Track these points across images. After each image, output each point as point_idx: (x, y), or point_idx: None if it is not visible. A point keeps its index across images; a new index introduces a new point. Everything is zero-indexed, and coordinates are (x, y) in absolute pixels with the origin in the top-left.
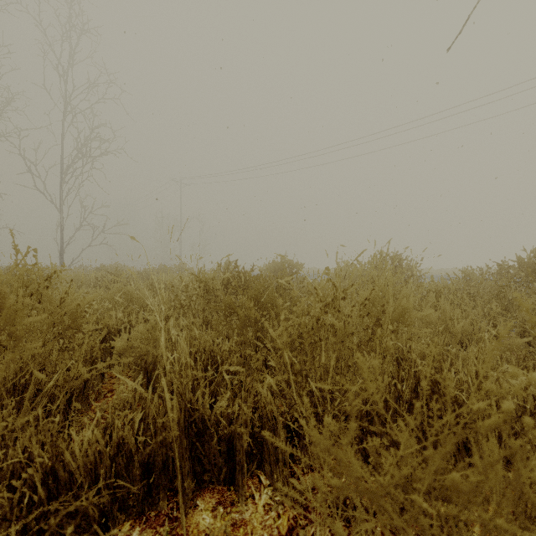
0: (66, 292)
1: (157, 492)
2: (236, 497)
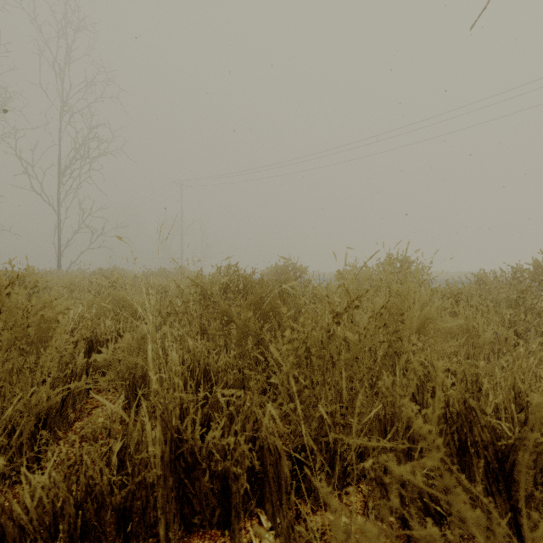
0: (29, 300)
1: (135, 541)
2: None
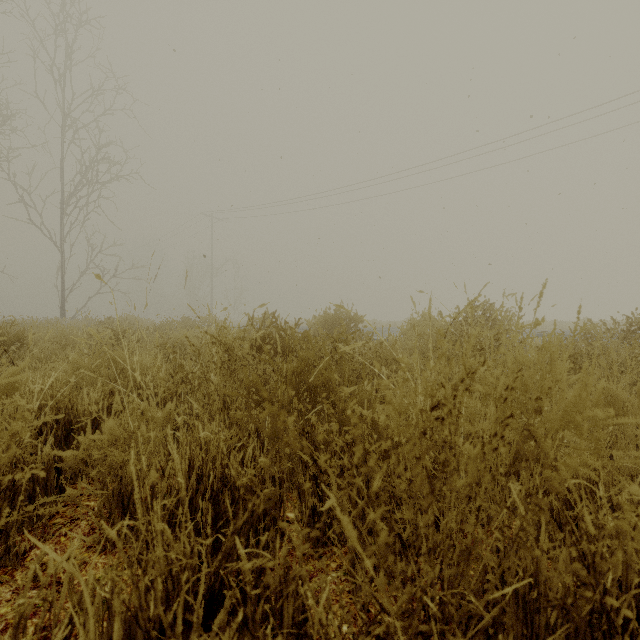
0: None
1: None
2: None
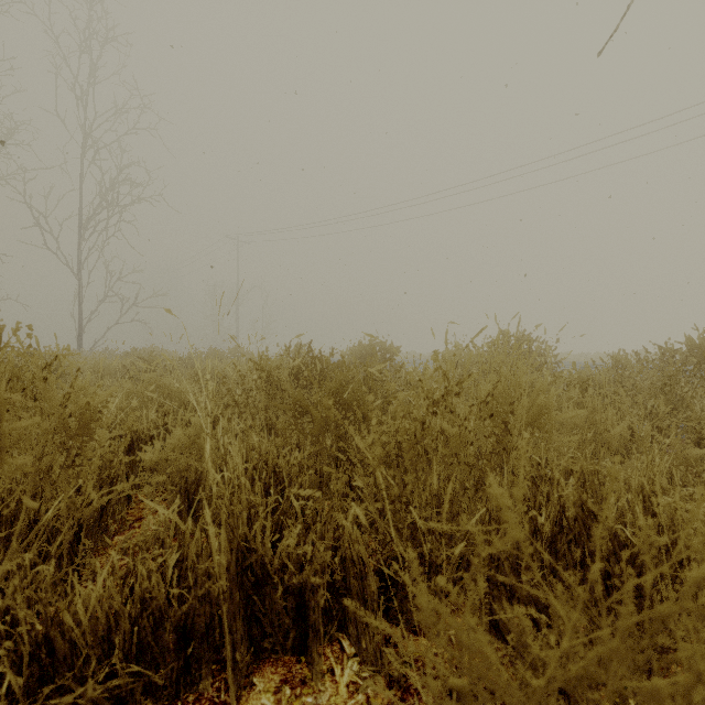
0: (71, 386)
1: (197, 666)
2: (309, 673)
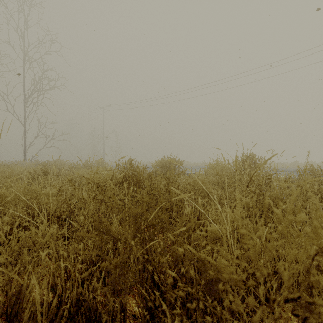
0: None
1: None
2: None
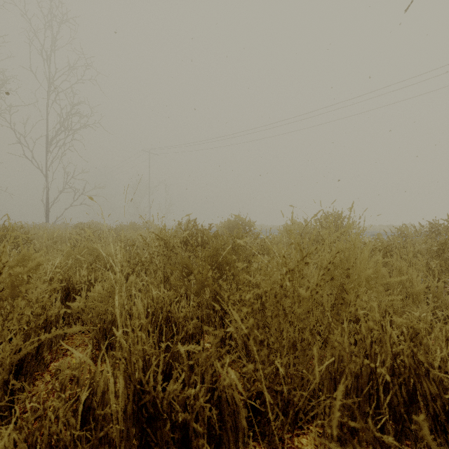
0: None
1: None
2: None
